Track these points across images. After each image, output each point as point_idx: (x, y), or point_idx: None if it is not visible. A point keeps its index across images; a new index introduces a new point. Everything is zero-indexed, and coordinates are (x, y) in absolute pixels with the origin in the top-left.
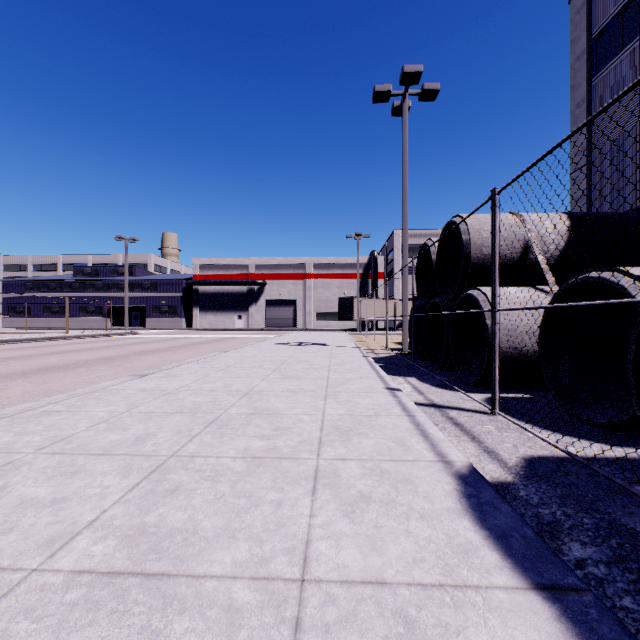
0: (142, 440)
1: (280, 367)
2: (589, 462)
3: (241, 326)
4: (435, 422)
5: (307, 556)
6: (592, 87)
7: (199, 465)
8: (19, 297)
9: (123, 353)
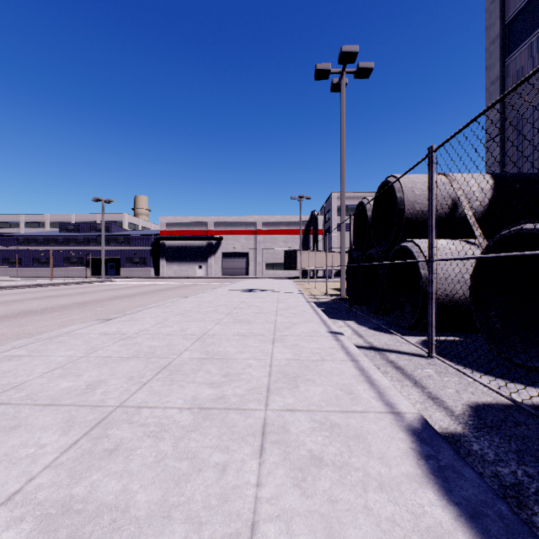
0: (92, 388)
1: (233, 311)
2: (537, 411)
3: (201, 275)
4: (377, 365)
5: None
6: (505, 67)
7: (144, 418)
8: (12, 250)
9: (96, 298)
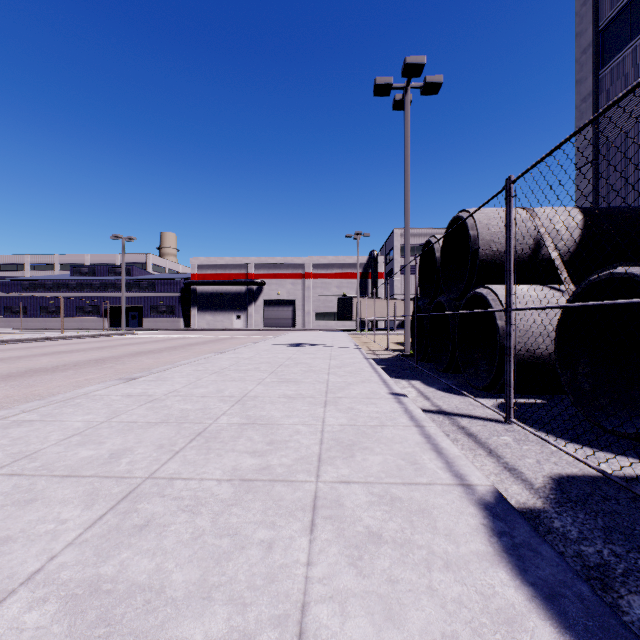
0: (117, 457)
1: (277, 370)
2: (629, 484)
3: (239, 326)
4: (445, 432)
5: (303, 630)
6: (599, 81)
7: (178, 490)
8: (15, 297)
9: (116, 354)
